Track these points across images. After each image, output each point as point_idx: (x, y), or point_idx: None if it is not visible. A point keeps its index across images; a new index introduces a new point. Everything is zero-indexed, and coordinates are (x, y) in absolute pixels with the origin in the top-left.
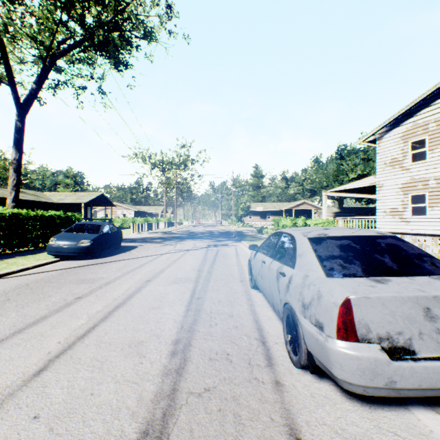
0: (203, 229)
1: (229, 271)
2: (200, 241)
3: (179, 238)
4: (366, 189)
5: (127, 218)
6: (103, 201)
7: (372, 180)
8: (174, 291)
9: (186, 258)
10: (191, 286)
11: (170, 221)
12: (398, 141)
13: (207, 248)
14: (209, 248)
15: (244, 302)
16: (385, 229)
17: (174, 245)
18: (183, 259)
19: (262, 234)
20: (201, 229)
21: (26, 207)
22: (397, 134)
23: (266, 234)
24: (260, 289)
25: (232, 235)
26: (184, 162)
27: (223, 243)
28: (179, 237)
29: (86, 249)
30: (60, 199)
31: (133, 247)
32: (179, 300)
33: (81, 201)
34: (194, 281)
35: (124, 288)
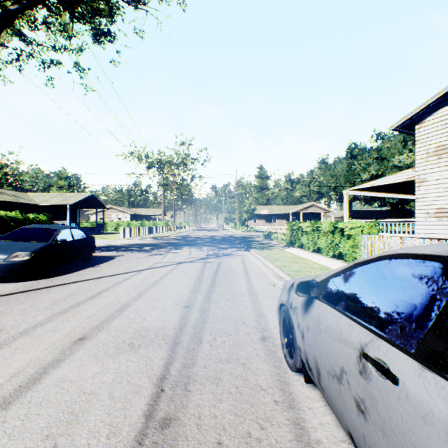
0: (204, 233)
1: (238, 309)
2: (197, 249)
3: (173, 245)
4: (398, 186)
5: (121, 222)
6: (93, 202)
7: (410, 174)
8: (115, 382)
9: (172, 279)
10: (160, 360)
11: (168, 224)
12: (446, 123)
13: (205, 260)
14: (207, 260)
15: (289, 447)
16: (428, 235)
17: (163, 255)
18: (168, 280)
19: (271, 240)
20: (201, 234)
21: (1, 209)
22: (444, 115)
23: (276, 239)
24: (339, 418)
25: (236, 241)
26: (183, 161)
27: (225, 251)
28: (174, 244)
29: (22, 265)
30: (44, 200)
31: (109, 259)
32: (106, 441)
33: (67, 202)
34: (171, 341)
35: (8, 370)
